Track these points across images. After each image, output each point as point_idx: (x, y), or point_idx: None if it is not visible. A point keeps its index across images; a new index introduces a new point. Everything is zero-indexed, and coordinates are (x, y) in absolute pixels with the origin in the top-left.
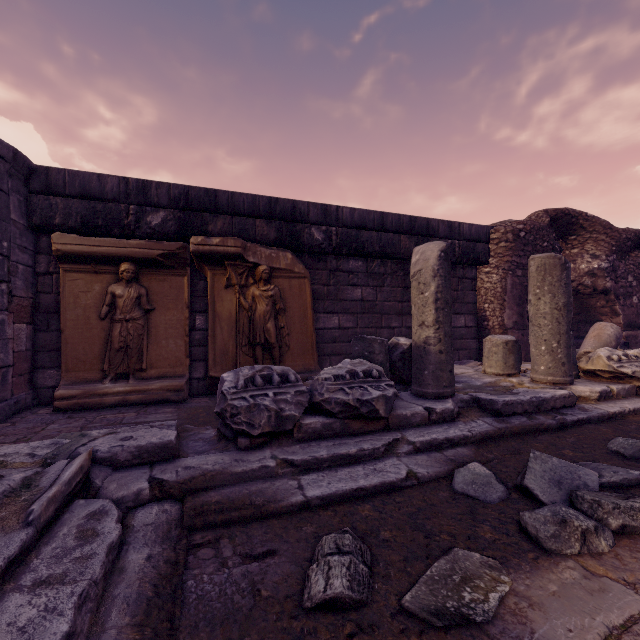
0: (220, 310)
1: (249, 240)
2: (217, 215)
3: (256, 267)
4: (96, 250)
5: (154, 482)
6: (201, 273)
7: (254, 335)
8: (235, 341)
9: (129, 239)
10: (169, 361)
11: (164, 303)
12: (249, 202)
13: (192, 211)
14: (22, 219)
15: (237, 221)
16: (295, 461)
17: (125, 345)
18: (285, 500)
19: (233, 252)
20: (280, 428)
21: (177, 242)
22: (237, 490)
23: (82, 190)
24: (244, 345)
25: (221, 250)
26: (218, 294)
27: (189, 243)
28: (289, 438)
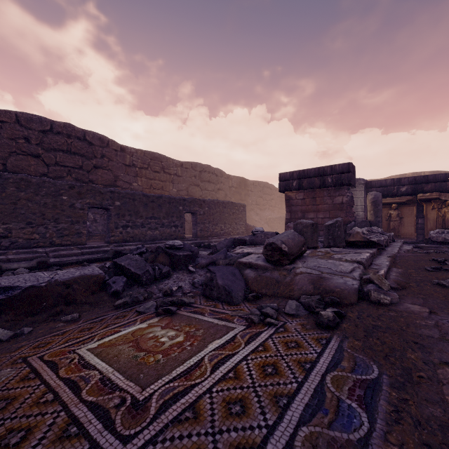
0: (429, 217)
1: (443, 190)
2: (428, 184)
3: (446, 201)
4: (385, 202)
5: (415, 245)
6: (420, 204)
7: (444, 225)
8: (435, 227)
9: (393, 196)
10: (408, 234)
11: (406, 215)
12: (443, 176)
13: (417, 184)
14: (365, 196)
15: (437, 184)
16: (448, 247)
17: (393, 228)
18: (443, 250)
19: (435, 197)
20: (445, 241)
21: (412, 196)
22: (433, 248)
23: (380, 185)
24: (440, 229)
25: (429, 197)
26: (428, 212)
27: (415, 195)
28: (448, 244)
